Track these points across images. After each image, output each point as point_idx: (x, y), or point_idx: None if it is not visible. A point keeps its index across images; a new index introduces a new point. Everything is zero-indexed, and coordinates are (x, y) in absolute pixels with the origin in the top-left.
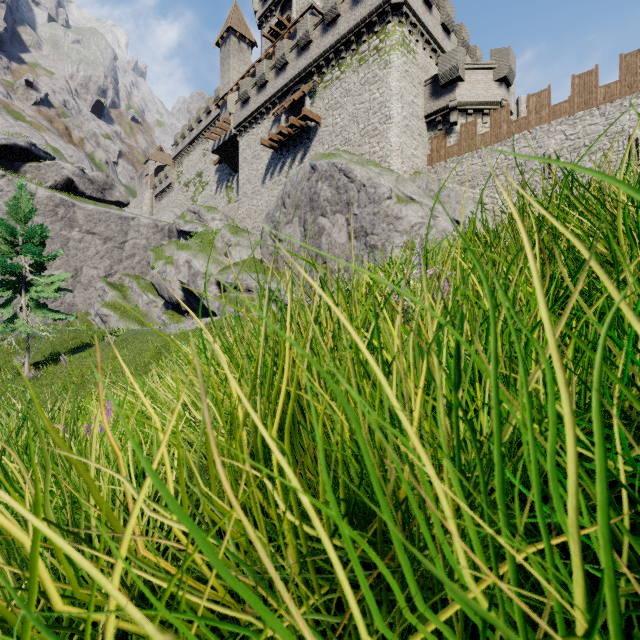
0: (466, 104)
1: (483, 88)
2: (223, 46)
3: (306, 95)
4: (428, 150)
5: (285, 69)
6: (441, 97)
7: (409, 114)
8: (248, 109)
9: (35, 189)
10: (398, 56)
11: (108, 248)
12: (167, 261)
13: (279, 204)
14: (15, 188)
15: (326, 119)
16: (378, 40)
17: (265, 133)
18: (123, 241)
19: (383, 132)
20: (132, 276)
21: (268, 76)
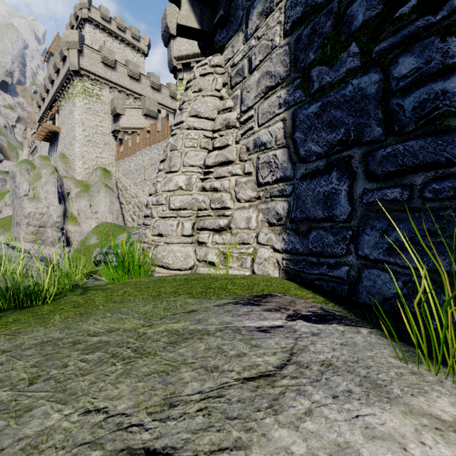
0: (127, 128)
1: (136, 119)
2: (48, 62)
3: (56, 111)
4: (116, 152)
5: (49, 93)
6: (116, 122)
7: (92, 133)
8: (41, 112)
9: None
10: (80, 100)
11: None
12: None
13: None
14: None
15: (61, 129)
16: (72, 89)
17: None
18: None
19: (73, 144)
20: None
21: (45, 94)
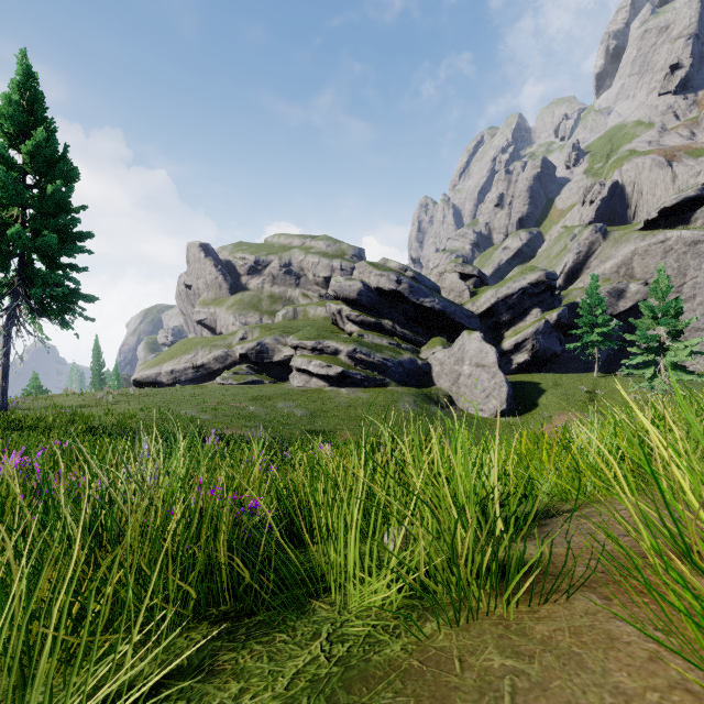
0: None
1: None
2: None
3: None
4: None
5: None
6: None
7: None
8: None
9: (702, 236)
10: None
11: None
12: None
13: None
14: (683, 242)
15: None
16: None
17: None
18: None
19: None
20: None
21: None
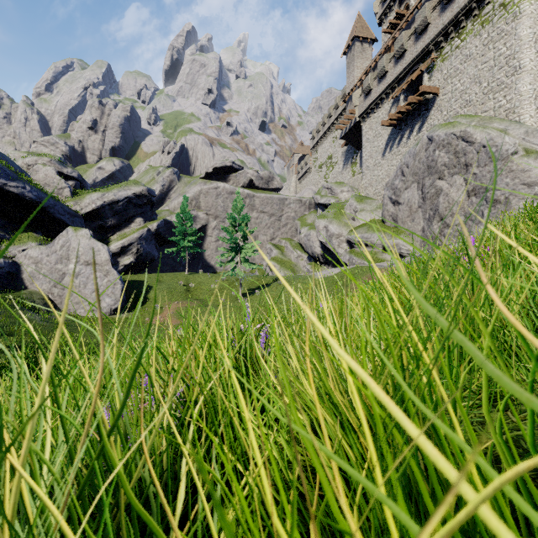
0: None
1: None
2: (349, 53)
3: (424, 72)
4: None
5: (403, 56)
6: None
7: None
8: (370, 99)
9: (235, 190)
10: (530, 2)
11: (272, 221)
12: (310, 227)
13: (398, 174)
14: (226, 191)
15: (444, 88)
16: None
17: (385, 114)
18: (280, 215)
19: (511, 84)
20: (286, 239)
21: (387, 67)
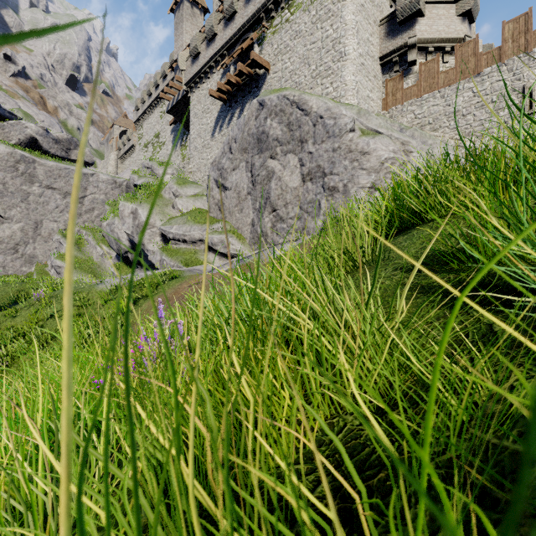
0: (426, 41)
1: (445, 24)
2: (177, 11)
3: (254, 43)
4: (383, 94)
5: (233, 19)
6: (398, 35)
7: (365, 52)
8: (198, 64)
9: None
10: None
11: (68, 202)
12: (117, 213)
13: (225, 150)
14: None
15: (275, 65)
16: None
17: (214, 87)
18: (82, 196)
19: (337, 71)
20: (90, 229)
21: (217, 28)
